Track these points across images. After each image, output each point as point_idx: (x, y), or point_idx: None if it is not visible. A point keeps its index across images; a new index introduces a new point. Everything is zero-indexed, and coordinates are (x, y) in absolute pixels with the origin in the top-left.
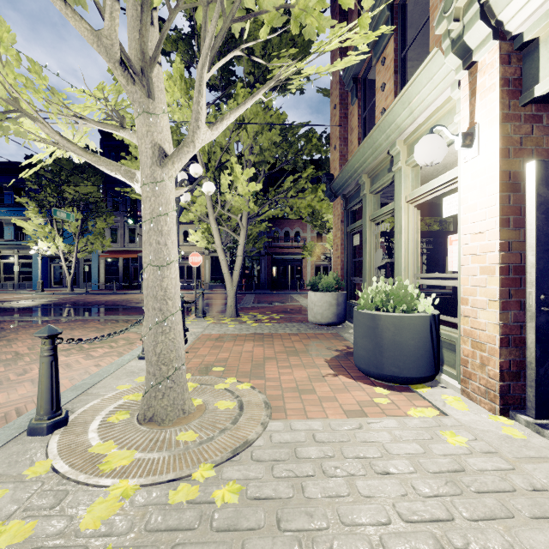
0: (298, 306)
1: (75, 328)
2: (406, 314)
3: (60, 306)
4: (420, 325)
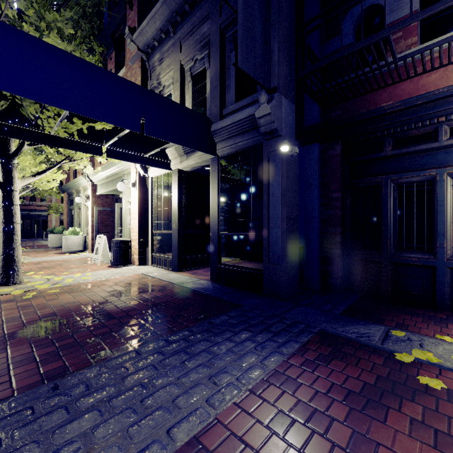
0: (44, 244)
1: None
2: (75, 236)
3: None
4: (79, 238)
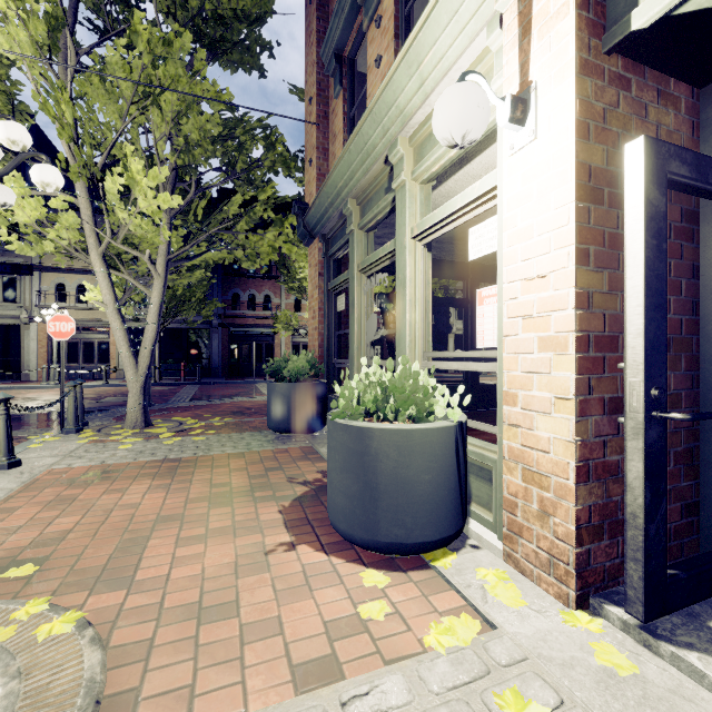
0: (261, 403)
1: None
2: (417, 425)
3: None
4: (441, 444)
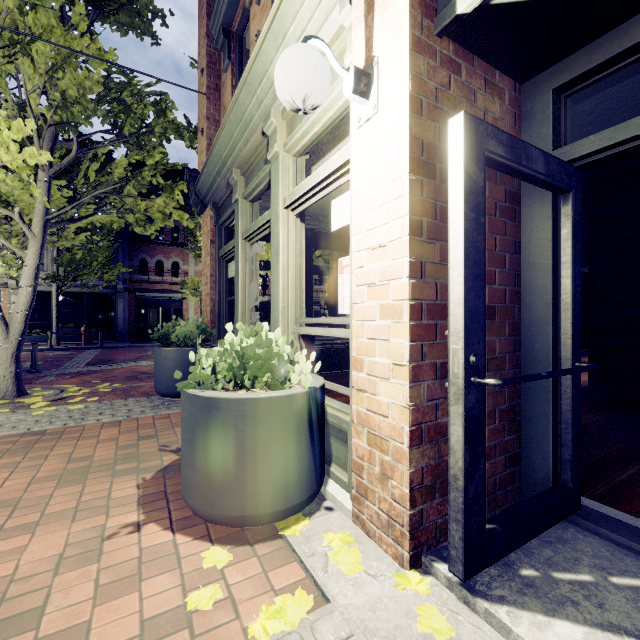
0: None
1: None
2: (266, 393)
3: None
4: (291, 411)
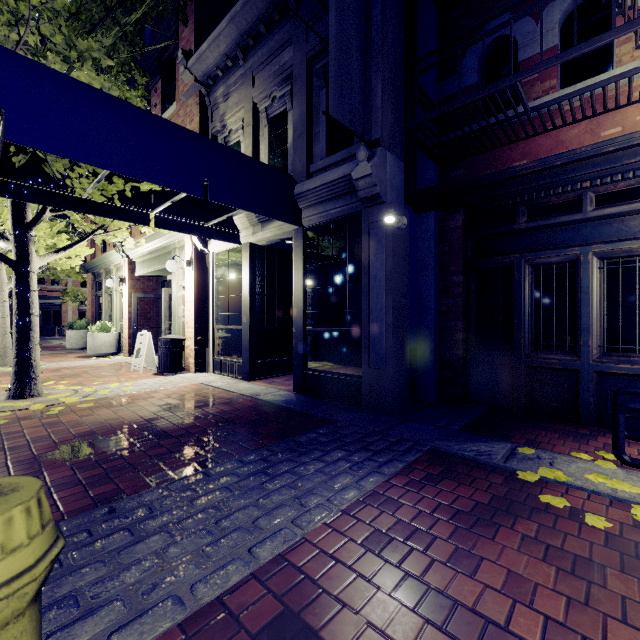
0: (58, 345)
1: None
2: (105, 333)
3: None
4: (110, 336)
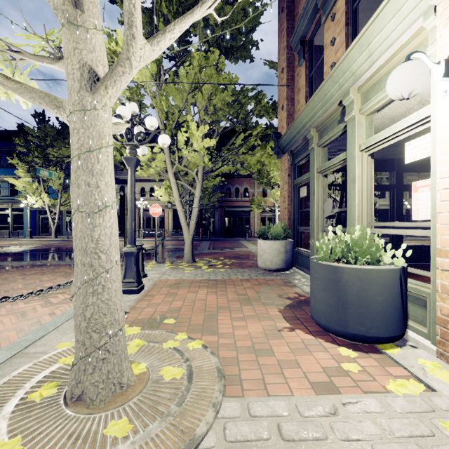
0: (248, 252)
1: (46, 273)
2: (373, 267)
3: (41, 252)
4: (390, 279)
